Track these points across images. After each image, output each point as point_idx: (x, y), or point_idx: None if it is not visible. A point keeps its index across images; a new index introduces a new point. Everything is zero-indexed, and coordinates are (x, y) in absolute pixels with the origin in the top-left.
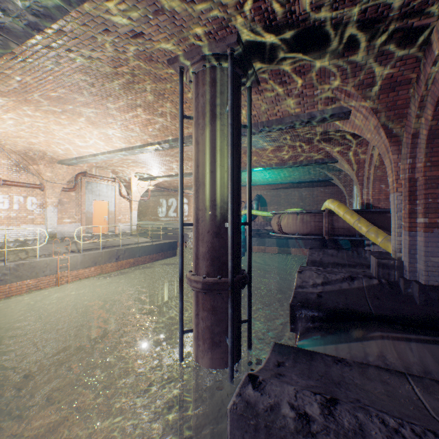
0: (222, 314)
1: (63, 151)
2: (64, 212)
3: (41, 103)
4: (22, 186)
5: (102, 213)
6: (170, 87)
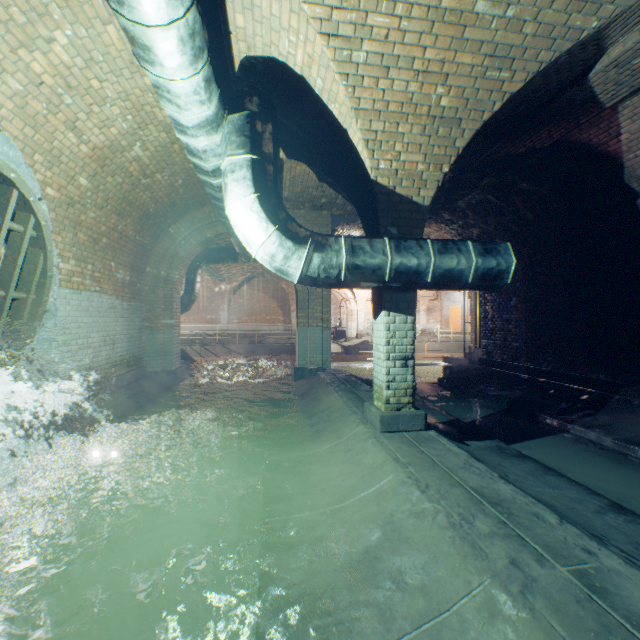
0: None
1: None
2: (429, 315)
3: None
4: None
5: (456, 315)
6: None
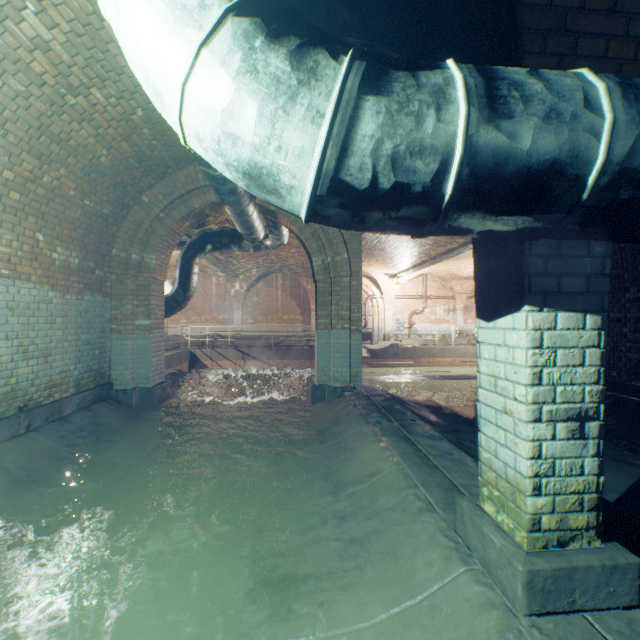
0: None
1: (466, 273)
2: (467, 315)
3: (456, 259)
4: (442, 298)
5: None
6: None
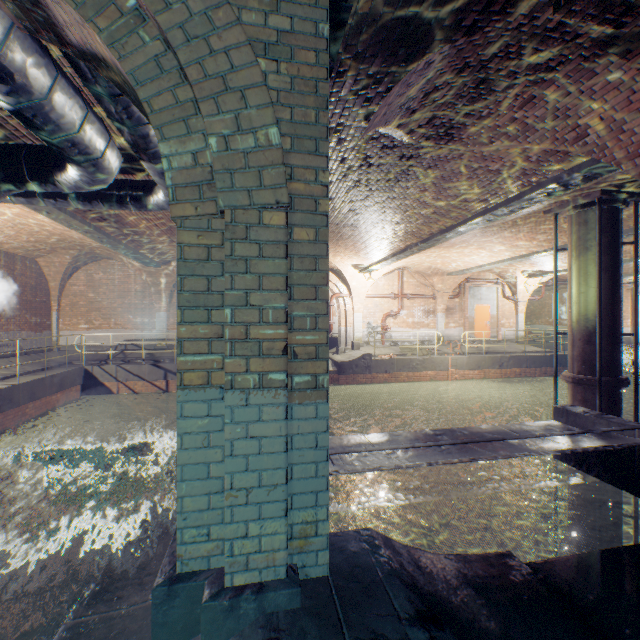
0: (592, 406)
1: (452, 266)
2: (449, 317)
3: (447, 246)
4: (421, 298)
5: (483, 318)
6: (548, 219)
